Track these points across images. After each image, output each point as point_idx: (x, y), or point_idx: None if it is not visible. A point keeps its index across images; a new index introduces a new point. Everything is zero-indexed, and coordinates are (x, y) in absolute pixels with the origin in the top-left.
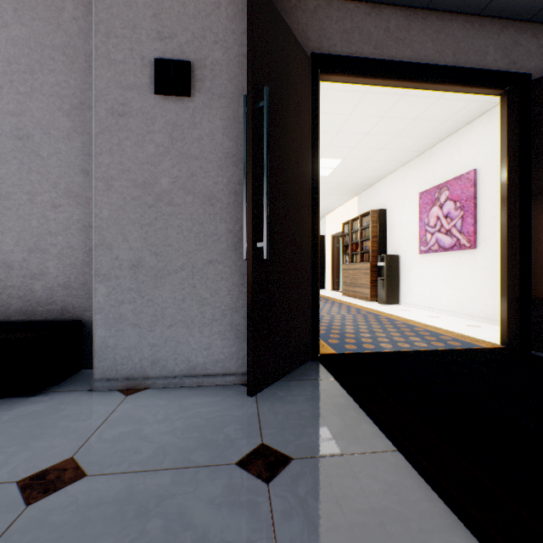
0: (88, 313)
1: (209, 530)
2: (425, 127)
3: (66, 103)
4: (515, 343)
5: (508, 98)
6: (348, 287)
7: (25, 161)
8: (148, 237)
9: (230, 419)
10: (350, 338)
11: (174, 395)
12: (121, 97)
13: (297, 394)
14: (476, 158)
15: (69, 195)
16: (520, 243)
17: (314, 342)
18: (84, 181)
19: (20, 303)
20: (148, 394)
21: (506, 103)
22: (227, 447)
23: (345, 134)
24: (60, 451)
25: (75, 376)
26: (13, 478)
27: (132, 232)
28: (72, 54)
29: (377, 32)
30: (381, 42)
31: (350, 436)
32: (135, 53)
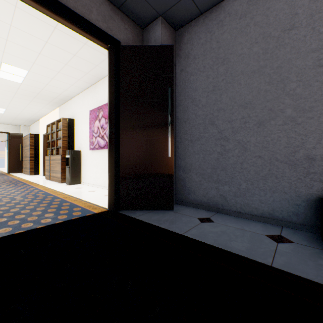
0: None
1: None
2: (86, 65)
3: None
4: (113, 206)
5: (110, 52)
6: (49, 173)
7: None
8: None
9: None
10: None
11: None
12: None
13: None
14: None
15: None
16: (115, 144)
17: None
18: None
19: None
20: None
21: (109, 54)
22: None
23: (17, 45)
24: None
25: None
26: None
27: None
28: None
29: None
30: None
31: None
32: None
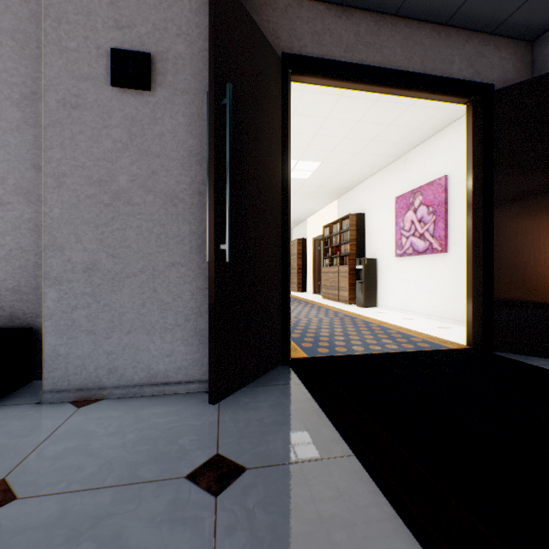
0: (41, 319)
1: None
2: (400, 133)
3: (15, 91)
4: (479, 343)
5: (473, 107)
6: (328, 290)
7: None
8: (105, 238)
9: (187, 429)
10: (324, 341)
11: (131, 406)
12: (74, 87)
13: (262, 400)
14: (447, 164)
15: (18, 192)
16: (484, 247)
17: (284, 346)
18: (36, 177)
19: None
20: (103, 406)
21: (472, 111)
22: (180, 459)
23: (323, 137)
24: None
25: (24, 388)
26: None
27: (87, 232)
28: (22, 39)
29: (348, 36)
30: (352, 46)
31: (309, 442)
32: (90, 42)
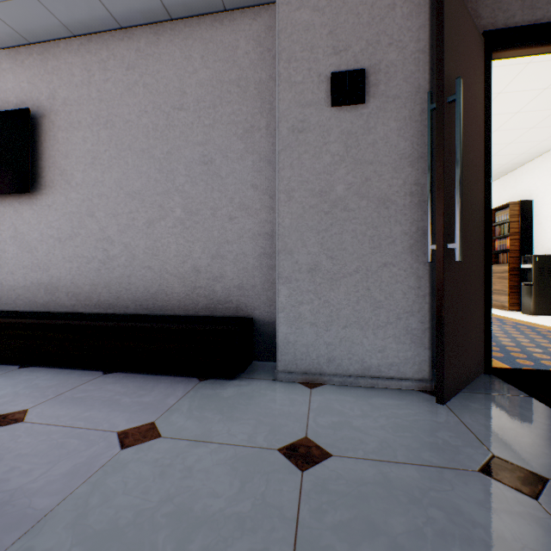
0: (257, 311)
1: (502, 533)
2: None
3: (239, 128)
4: None
5: None
6: None
7: (208, 182)
8: (324, 242)
9: (435, 425)
10: (516, 352)
11: (355, 393)
12: (300, 114)
13: (494, 408)
14: None
15: (241, 208)
16: None
17: (487, 353)
18: (253, 194)
19: (205, 301)
20: (330, 390)
21: None
22: (455, 453)
23: None
24: (292, 430)
25: (251, 366)
26: (271, 446)
27: (310, 237)
28: (244, 85)
29: None
30: None
31: None
32: (312, 72)
